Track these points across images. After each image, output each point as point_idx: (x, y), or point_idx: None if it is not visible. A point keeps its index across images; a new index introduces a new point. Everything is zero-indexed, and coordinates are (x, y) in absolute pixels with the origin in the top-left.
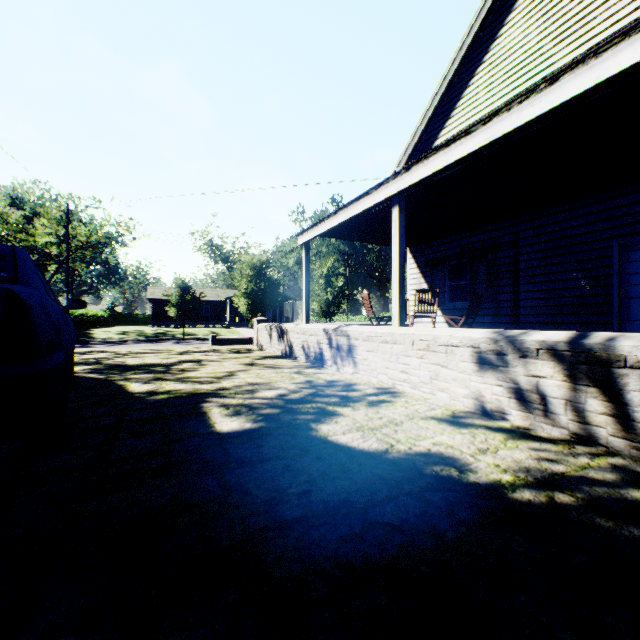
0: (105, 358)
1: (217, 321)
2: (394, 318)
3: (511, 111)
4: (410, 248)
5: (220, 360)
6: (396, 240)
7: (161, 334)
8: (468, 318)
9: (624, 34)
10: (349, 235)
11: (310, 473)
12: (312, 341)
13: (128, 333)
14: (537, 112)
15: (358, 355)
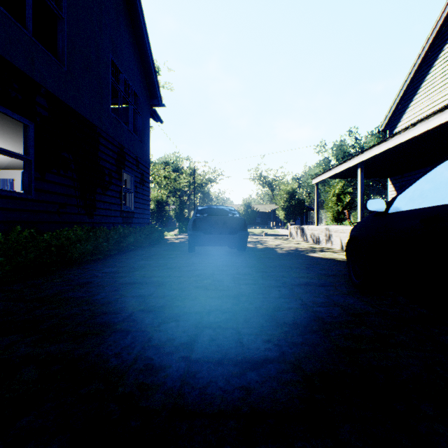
0: None
1: (264, 224)
2: None
3: (401, 134)
4: (390, 178)
5: (273, 241)
6: (359, 185)
7: None
8: None
9: (434, 114)
10: (343, 176)
11: (301, 257)
12: (314, 233)
13: None
14: (409, 137)
15: (332, 238)
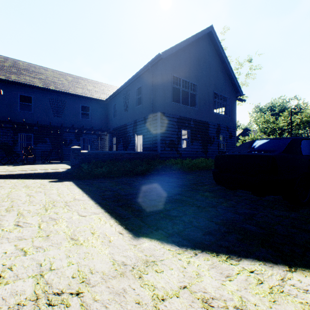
0: None
1: None
2: None
3: None
4: None
5: None
6: None
7: None
8: None
9: None
10: None
11: None
12: None
13: None
14: None
15: None
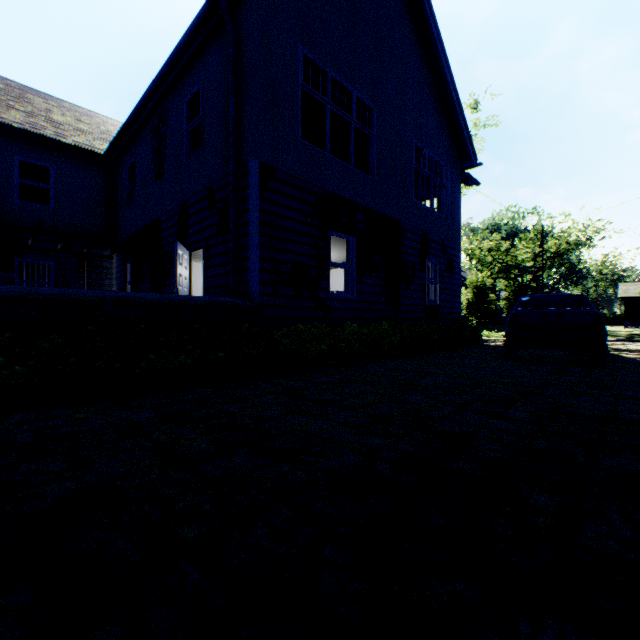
0: None
1: None
2: None
3: None
4: None
5: None
6: None
7: (636, 335)
8: None
9: None
10: None
11: None
12: None
13: None
14: None
15: None
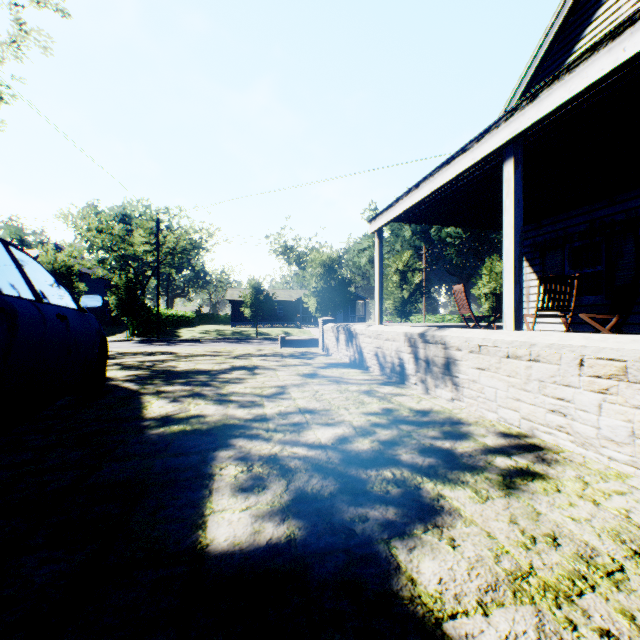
0: (161, 361)
1: (290, 321)
2: (506, 317)
3: None
4: None
5: (276, 368)
6: (509, 207)
7: (237, 333)
8: (620, 317)
9: None
10: (432, 217)
11: None
12: (388, 348)
13: (209, 332)
14: None
15: (460, 373)
